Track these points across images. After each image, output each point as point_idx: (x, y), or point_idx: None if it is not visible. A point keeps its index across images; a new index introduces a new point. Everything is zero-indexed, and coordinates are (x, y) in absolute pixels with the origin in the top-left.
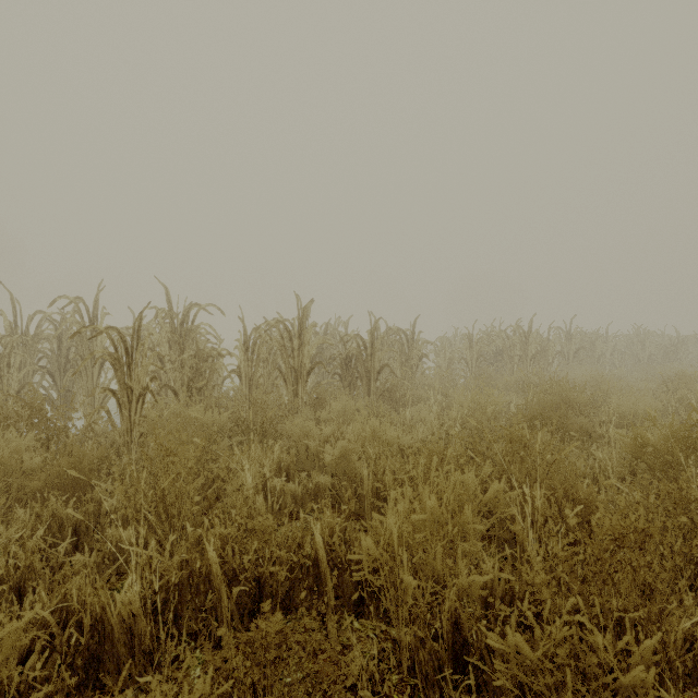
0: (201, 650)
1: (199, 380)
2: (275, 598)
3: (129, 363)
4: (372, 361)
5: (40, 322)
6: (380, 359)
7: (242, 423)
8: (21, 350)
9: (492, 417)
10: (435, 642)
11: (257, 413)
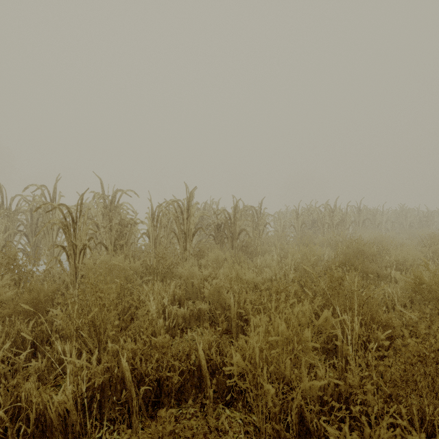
0: (117, 432)
1: (121, 239)
2: (170, 394)
3: (74, 228)
4: (234, 227)
5: (19, 201)
6: (239, 225)
7: (150, 268)
8: (6, 220)
9: (314, 263)
10: (287, 433)
11: (160, 261)
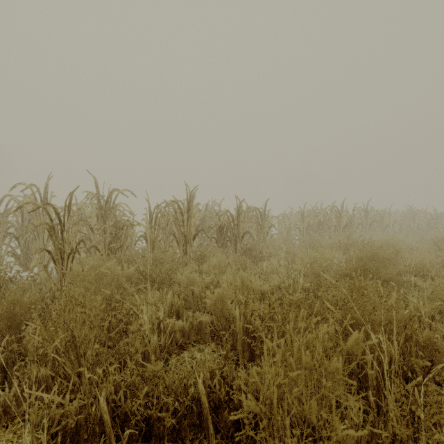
0: None
1: (116, 242)
2: (162, 440)
3: (61, 230)
4: (238, 229)
5: (9, 202)
6: (243, 228)
7: (146, 274)
8: None
9: (326, 269)
10: None
11: (157, 266)
